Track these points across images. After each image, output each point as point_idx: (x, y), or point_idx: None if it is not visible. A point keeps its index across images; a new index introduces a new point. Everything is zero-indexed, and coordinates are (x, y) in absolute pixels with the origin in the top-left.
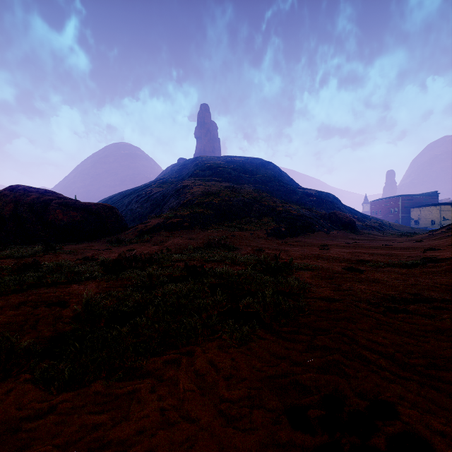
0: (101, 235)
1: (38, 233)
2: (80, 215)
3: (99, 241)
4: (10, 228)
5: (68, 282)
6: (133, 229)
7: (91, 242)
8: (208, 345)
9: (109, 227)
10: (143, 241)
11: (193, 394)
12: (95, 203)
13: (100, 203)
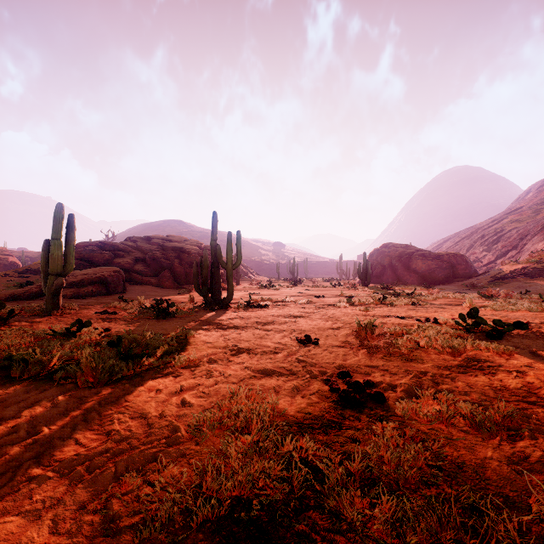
0: (452, 280)
1: (405, 277)
2: (435, 263)
3: (452, 284)
4: (388, 273)
5: (462, 299)
6: (484, 275)
7: (445, 285)
8: (542, 313)
9: (459, 273)
10: (497, 286)
11: (532, 314)
12: (445, 252)
13: (450, 252)
